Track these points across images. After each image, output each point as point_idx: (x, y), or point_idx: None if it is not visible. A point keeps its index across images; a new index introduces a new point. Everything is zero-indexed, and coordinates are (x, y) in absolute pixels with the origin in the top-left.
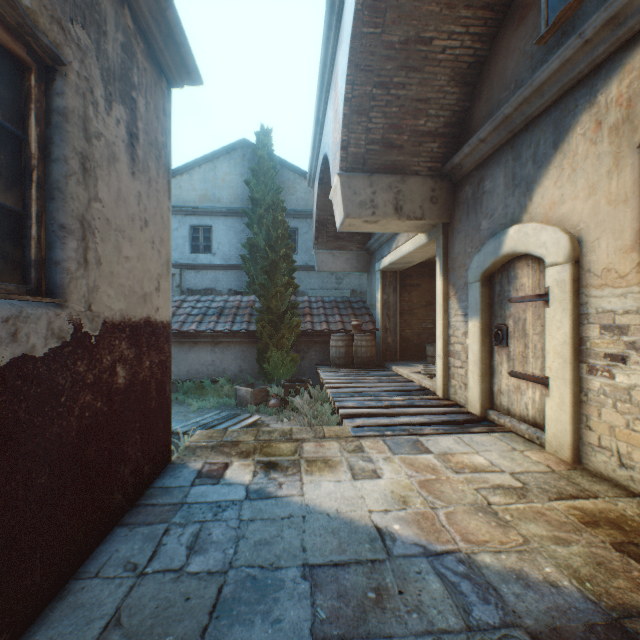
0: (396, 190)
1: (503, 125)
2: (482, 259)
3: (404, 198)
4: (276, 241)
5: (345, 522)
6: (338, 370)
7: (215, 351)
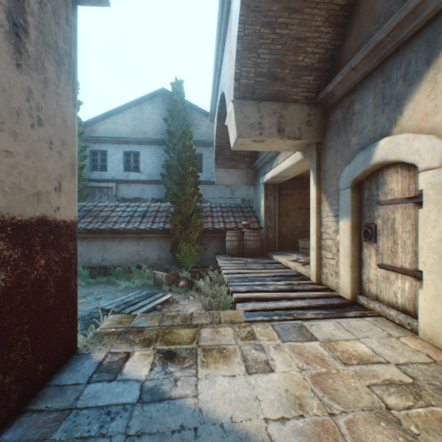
0: (279, 115)
1: (374, 52)
2: (353, 169)
3: (285, 121)
4: (185, 161)
5: (240, 438)
6: (232, 258)
7: (139, 244)
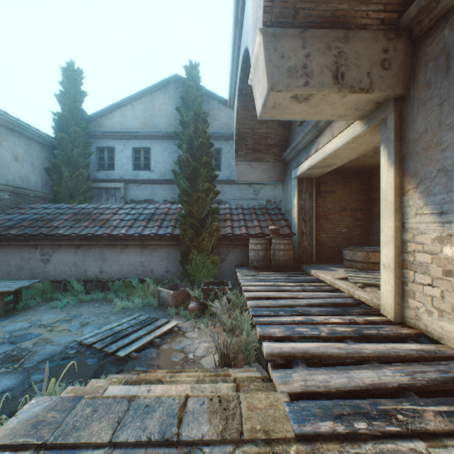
0: (336, 51)
1: None
2: None
3: (347, 62)
4: (197, 149)
5: None
6: (257, 273)
7: (143, 253)
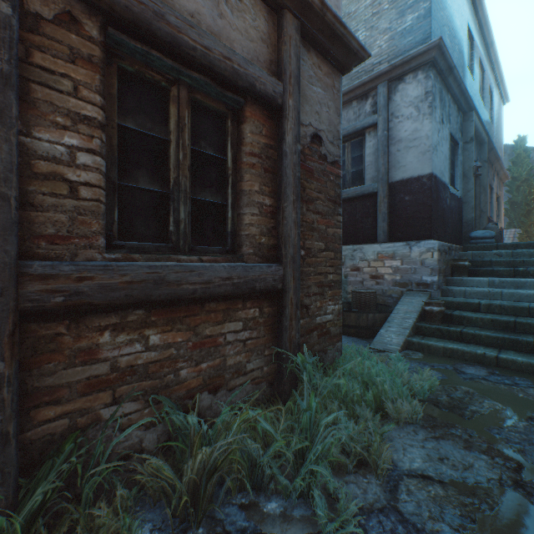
0: None
1: None
2: None
3: None
4: (529, 201)
5: None
6: None
7: None
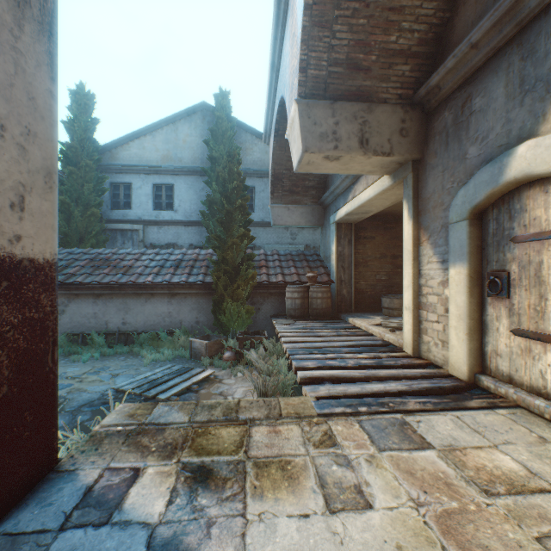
0: (361, 120)
1: (509, 15)
2: (471, 192)
3: (370, 130)
4: (231, 192)
5: None
6: (294, 322)
7: (172, 303)
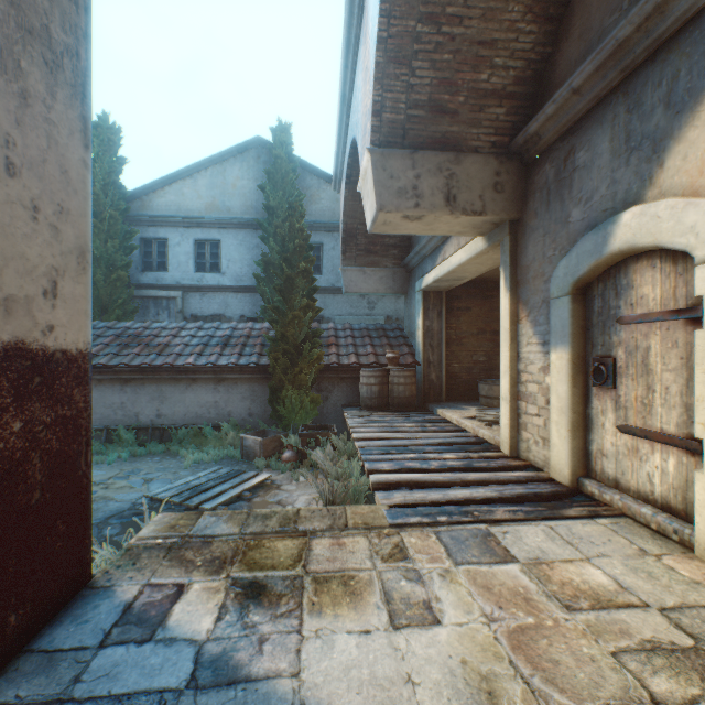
0: (448, 173)
1: (613, 60)
2: (574, 263)
3: (458, 184)
4: (293, 253)
5: None
6: (370, 414)
7: (218, 390)
